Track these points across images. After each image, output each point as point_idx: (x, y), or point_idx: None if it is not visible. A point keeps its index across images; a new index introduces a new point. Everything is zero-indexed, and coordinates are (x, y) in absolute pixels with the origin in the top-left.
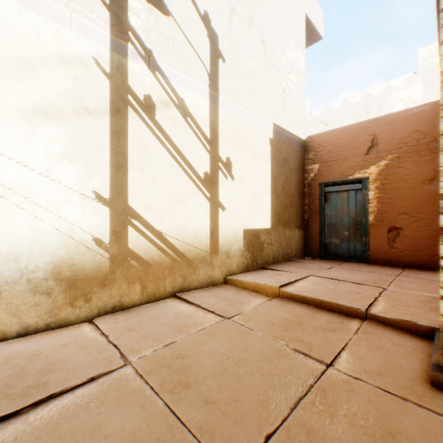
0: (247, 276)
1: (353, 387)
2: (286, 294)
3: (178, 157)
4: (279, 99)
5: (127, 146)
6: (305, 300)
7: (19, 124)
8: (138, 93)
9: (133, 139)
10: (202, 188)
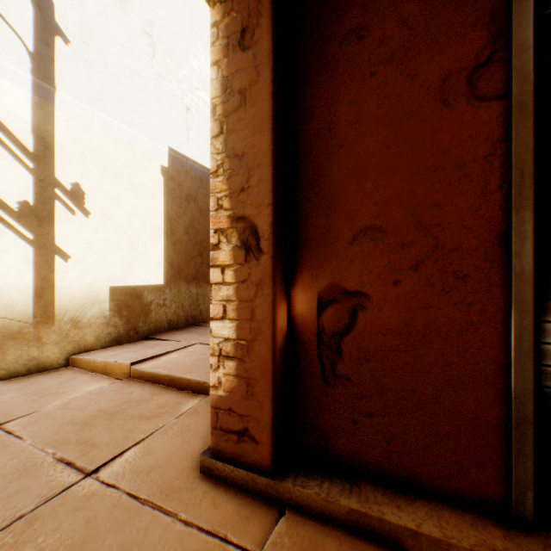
0: (105, 352)
1: (88, 503)
2: (138, 373)
3: None
4: (179, 117)
5: None
6: (157, 378)
7: None
8: None
9: None
10: (15, 225)
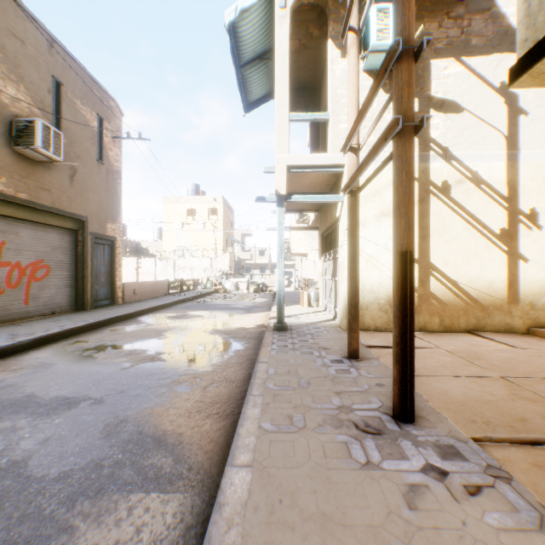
0: None
1: None
2: None
3: (470, 220)
4: None
5: (428, 222)
6: None
7: (374, 223)
8: (436, 182)
9: (433, 216)
10: (496, 243)
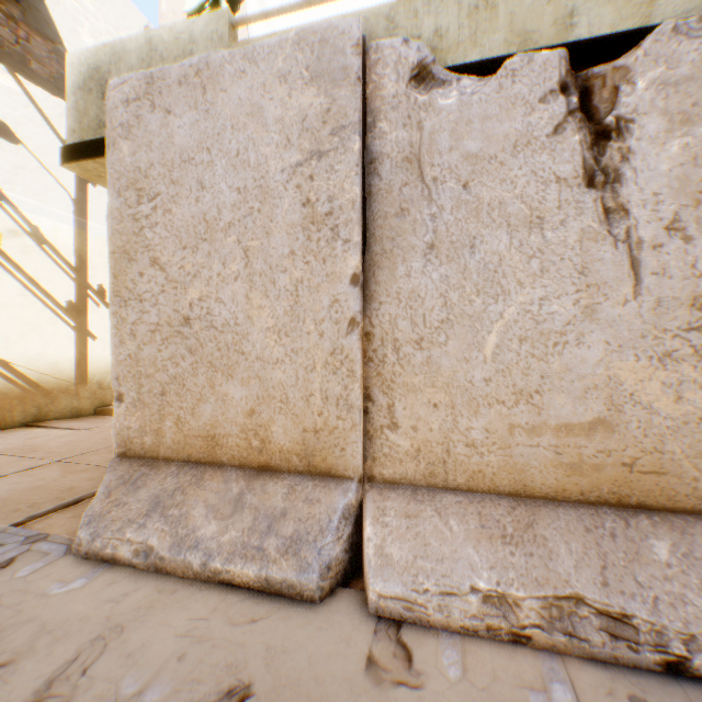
0: None
1: None
2: None
3: (32, 286)
4: None
5: None
6: None
7: None
8: None
9: None
10: (65, 317)
